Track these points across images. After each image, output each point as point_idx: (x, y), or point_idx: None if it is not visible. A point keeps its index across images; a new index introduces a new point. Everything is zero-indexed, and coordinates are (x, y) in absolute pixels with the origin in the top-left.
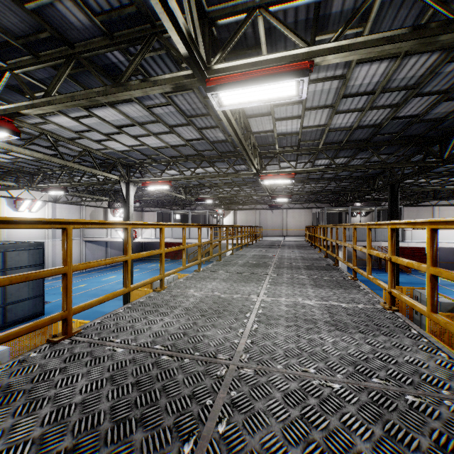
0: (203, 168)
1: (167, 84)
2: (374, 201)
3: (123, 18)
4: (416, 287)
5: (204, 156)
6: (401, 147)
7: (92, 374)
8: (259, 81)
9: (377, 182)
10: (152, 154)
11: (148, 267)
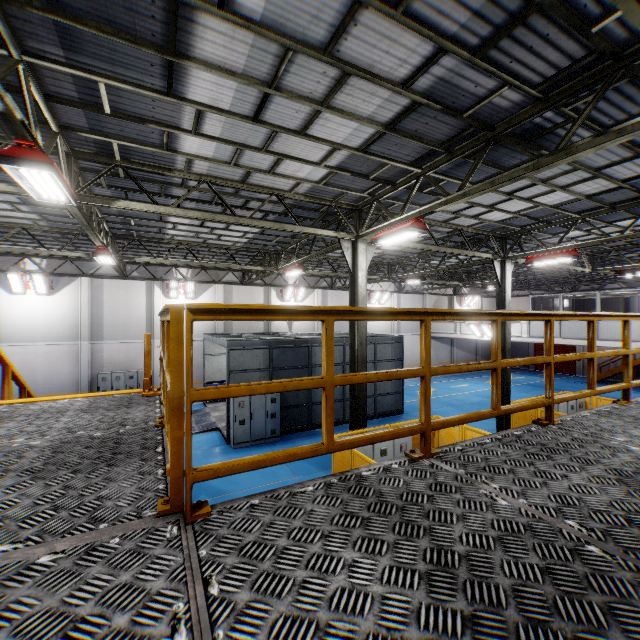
0: None
1: None
2: None
3: (570, 72)
4: None
5: None
6: None
7: (620, 457)
8: None
9: None
10: (545, 216)
11: (512, 379)
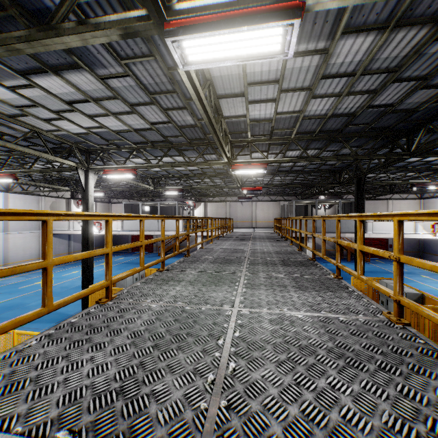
0: (171, 157)
1: (112, 28)
2: (338, 195)
3: None
4: (381, 278)
5: (172, 143)
6: (369, 140)
7: None
8: (236, 23)
9: (343, 176)
10: (113, 139)
11: (115, 260)
